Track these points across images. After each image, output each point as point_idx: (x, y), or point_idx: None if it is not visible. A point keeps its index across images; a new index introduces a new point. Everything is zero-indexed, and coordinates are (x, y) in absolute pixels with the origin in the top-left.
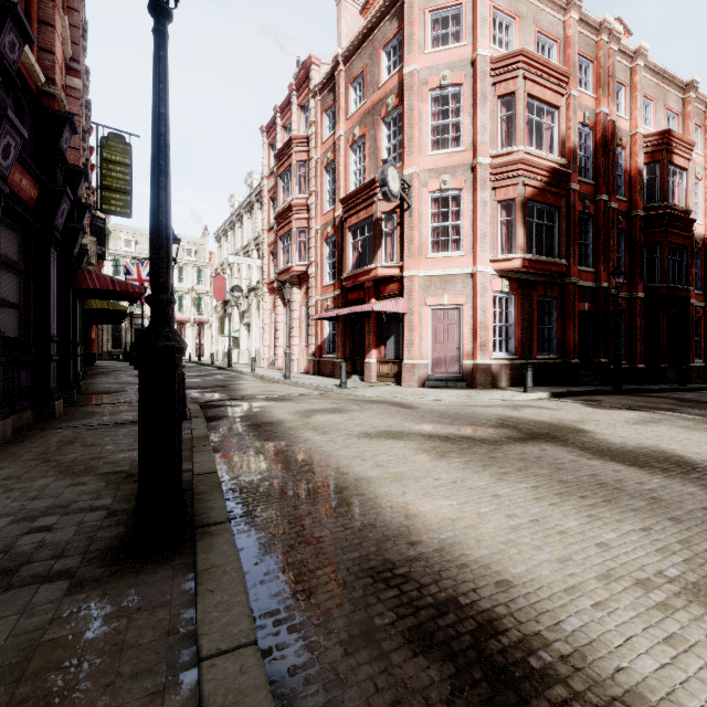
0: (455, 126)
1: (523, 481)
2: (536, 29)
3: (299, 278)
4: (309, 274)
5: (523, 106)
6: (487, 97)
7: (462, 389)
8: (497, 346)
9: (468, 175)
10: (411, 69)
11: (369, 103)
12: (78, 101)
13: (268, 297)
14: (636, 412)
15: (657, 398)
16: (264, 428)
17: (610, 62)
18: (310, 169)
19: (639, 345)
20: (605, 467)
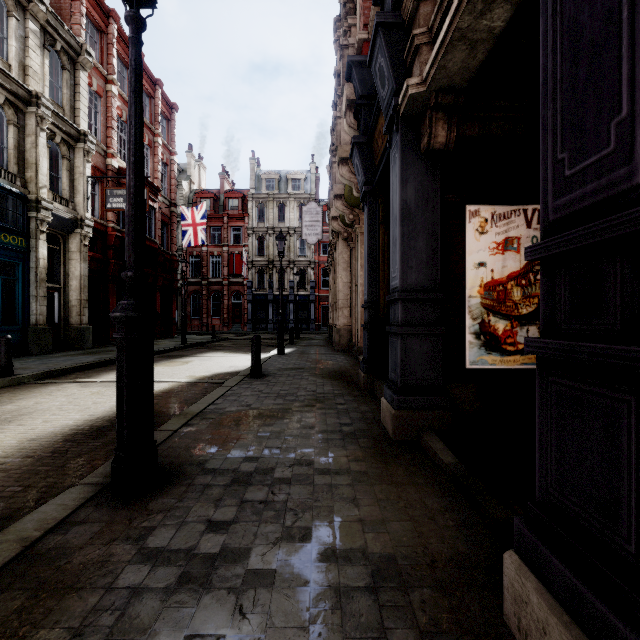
0: None
1: None
2: None
3: None
4: None
5: None
6: None
7: None
8: None
9: None
10: None
11: None
12: None
13: None
14: None
15: None
16: None
17: None
18: None
19: None
20: None
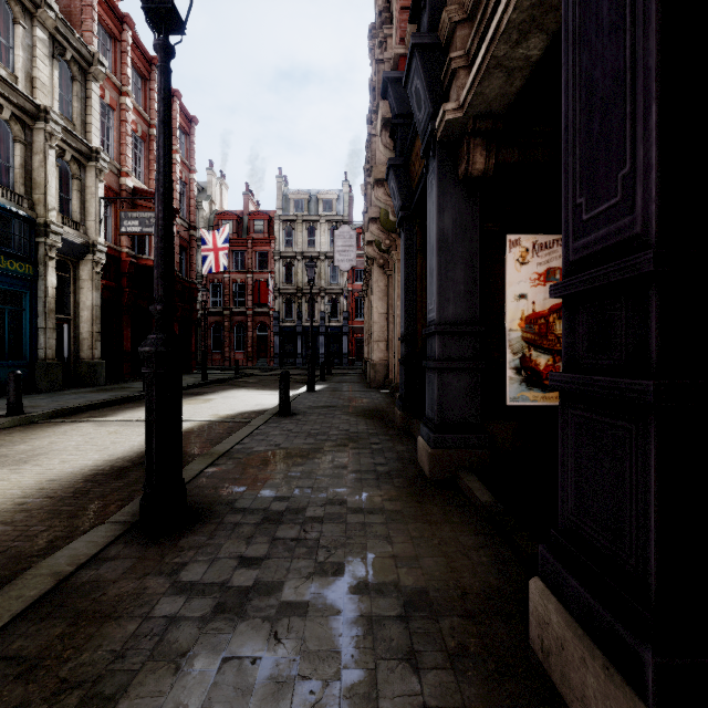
0: None
1: None
2: None
3: None
4: None
5: None
6: None
7: None
8: None
9: None
10: None
11: None
12: None
13: None
14: None
15: None
16: None
17: None
18: None
19: None
20: None
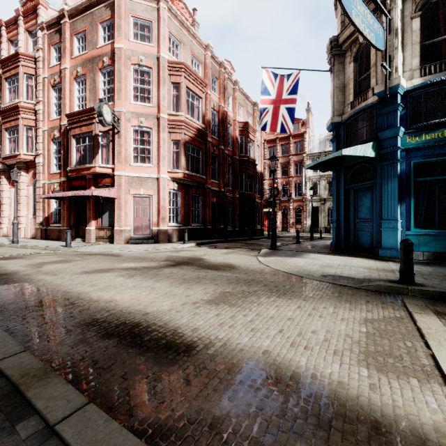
0: (148, 90)
1: (167, 281)
2: (191, 53)
3: (27, 165)
4: (37, 163)
5: (184, 92)
6: (166, 81)
7: (151, 244)
8: (172, 219)
9: (155, 121)
10: (120, 46)
11: (90, 54)
12: None
13: None
14: (227, 249)
15: (239, 243)
16: (0, 277)
17: (225, 82)
18: (38, 83)
19: (236, 219)
20: (203, 272)
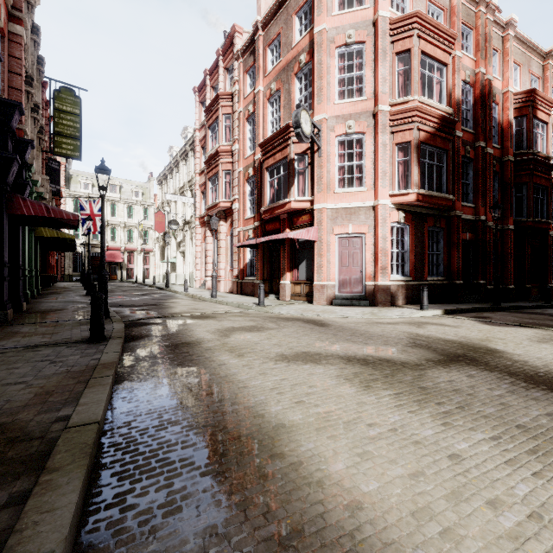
0: (358, 79)
1: (474, 427)
2: None
3: (225, 213)
4: (233, 209)
5: (417, 61)
6: (387, 53)
7: (365, 307)
8: (395, 269)
9: (370, 120)
10: (320, 28)
11: (284, 61)
12: (20, 46)
13: (200, 229)
14: (531, 329)
15: (536, 314)
16: (181, 349)
17: (487, 30)
18: (234, 120)
19: (509, 269)
20: None
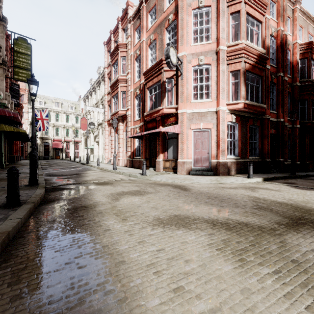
0: (206, 30)
1: None
2: None
3: (122, 118)
4: (127, 115)
5: (244, 18)
6: (225, 12)
7: (211, 176)
8: (229, 151)
9: (214, 56)
10: None
11: (158, 21)
12: None
13: (107, 128)
14: None
15: None
16: (78, 212)
17: (284, 4)
18: (128, 60)
19: (297, 151)
20: None
